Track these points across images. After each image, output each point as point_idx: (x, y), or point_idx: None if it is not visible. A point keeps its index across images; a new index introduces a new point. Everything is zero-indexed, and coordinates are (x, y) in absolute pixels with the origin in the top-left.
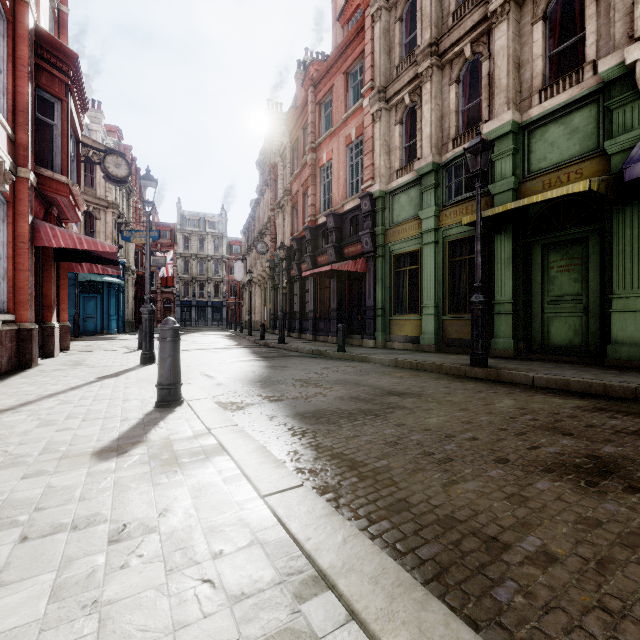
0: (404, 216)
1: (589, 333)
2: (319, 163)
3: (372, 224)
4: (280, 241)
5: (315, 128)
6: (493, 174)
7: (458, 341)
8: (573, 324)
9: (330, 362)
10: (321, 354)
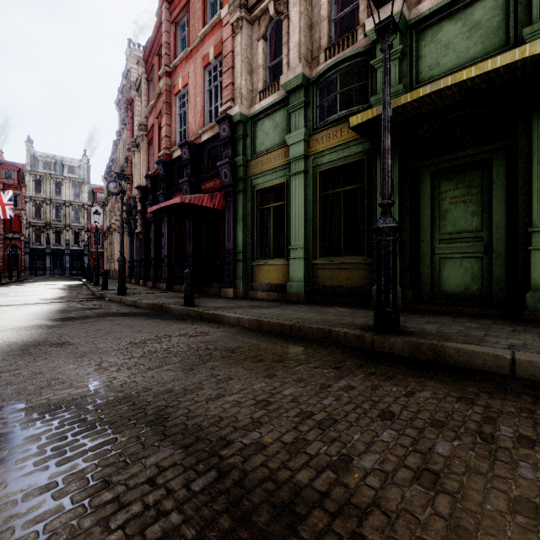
0: (268, 144)
1: (492, 278)
2: (174, 89)
3: (232, 153)
4: (137, 182)
5: (170, 50)
6: (374, 87)
7: (331, 289)
8: (470, 267)
9: (161, 326)
10: (162, 309)
